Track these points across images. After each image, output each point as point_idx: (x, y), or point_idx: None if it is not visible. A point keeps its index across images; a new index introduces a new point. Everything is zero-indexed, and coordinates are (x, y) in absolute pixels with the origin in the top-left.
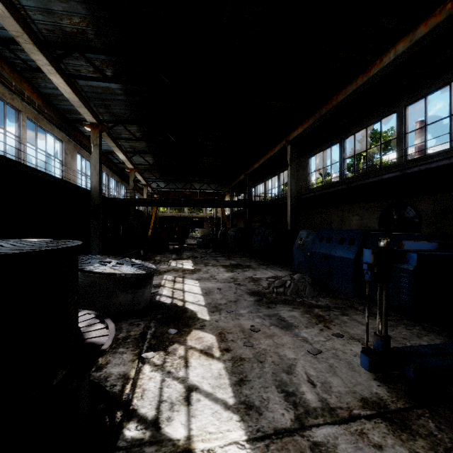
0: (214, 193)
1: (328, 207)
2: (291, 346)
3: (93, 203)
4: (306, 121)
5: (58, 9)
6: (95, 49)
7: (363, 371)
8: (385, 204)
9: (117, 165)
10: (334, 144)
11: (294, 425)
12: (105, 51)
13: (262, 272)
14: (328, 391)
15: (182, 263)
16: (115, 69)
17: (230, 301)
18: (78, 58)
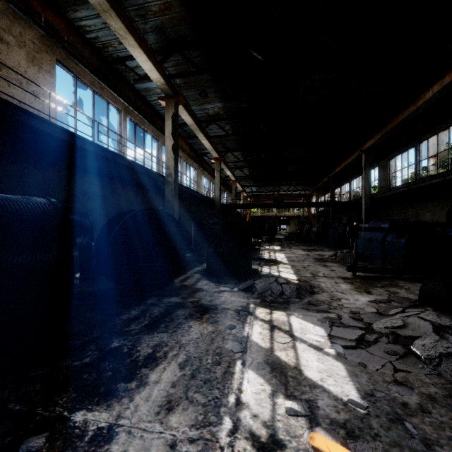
0: (300, 194)
1: (405, 204)
2: (323, 269)
3: (216, 208)
4: (376, 135)
5: (208, 108)
6: (223, 119)
7: (348, 274)
8: (451, 202)
9: (222, 178)
10: (410, 147)
11: (311, 276)
12: (228, 119)
13: (328, 253)
14: (328, 275)
15: (273, 247)
16: (232, 125)
17: (300, 260)
18: (213, 124)
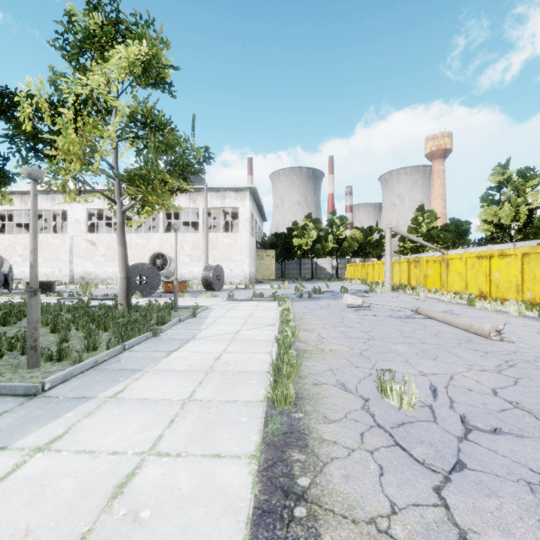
0: None
1: None
2: None
3: None
4: None
5: None
6: None
7: None
8: None
9: None
10: None
11: None
12: None
13: None
14: None
15: None
16: None
17: None
18: None
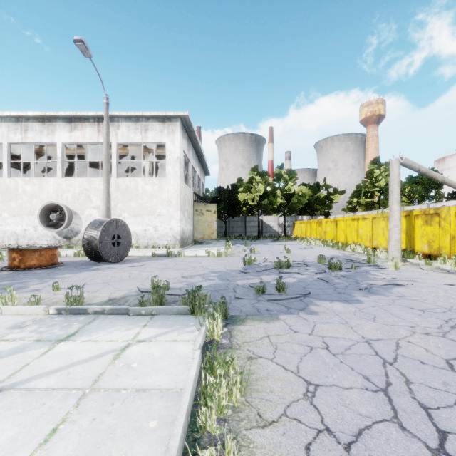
0: None
1: None
2: None
3: None
4: None
5: None
6: None
7: None
8: None
9: None
10: None
11: None
12: None
13: None
14: None
15: None
16: None
17: None
18: None
